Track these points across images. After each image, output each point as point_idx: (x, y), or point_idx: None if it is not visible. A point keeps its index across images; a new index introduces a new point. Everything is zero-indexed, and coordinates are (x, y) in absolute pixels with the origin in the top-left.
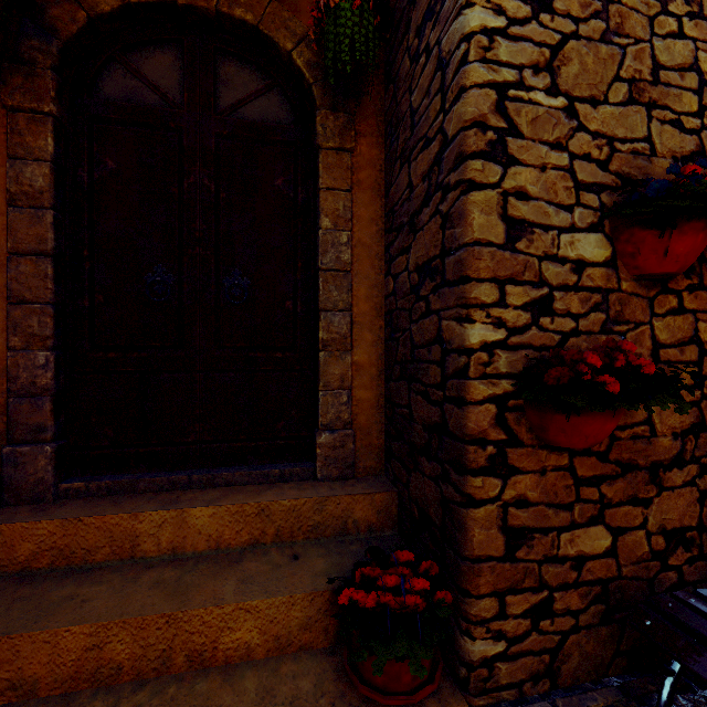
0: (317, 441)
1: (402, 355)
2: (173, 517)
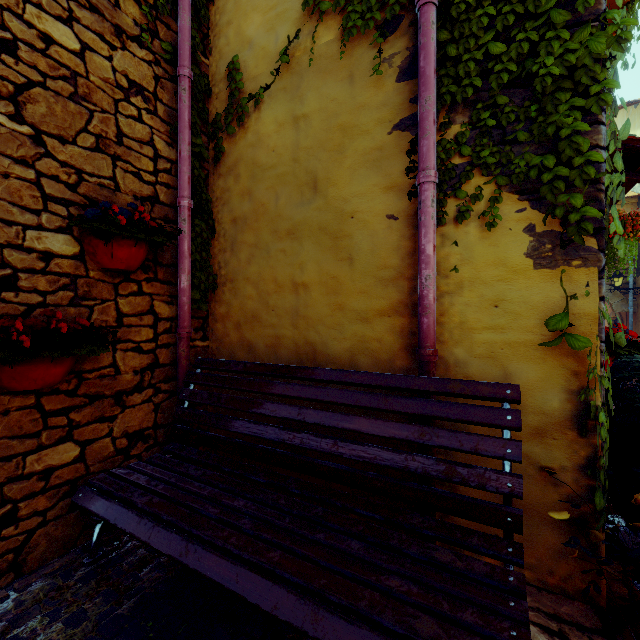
0: None
1: None
2: None
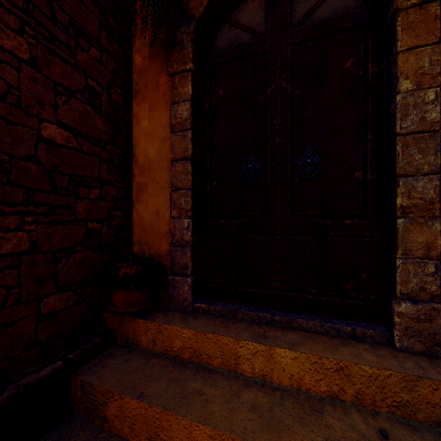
0: (395, 309)
1: None
2: (263, 350)
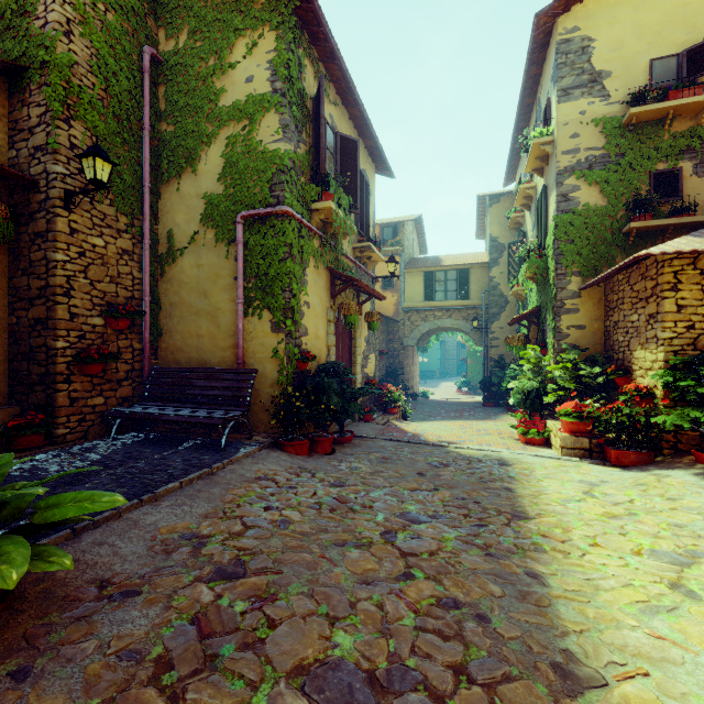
0: None
1: (24, 350)
2: None
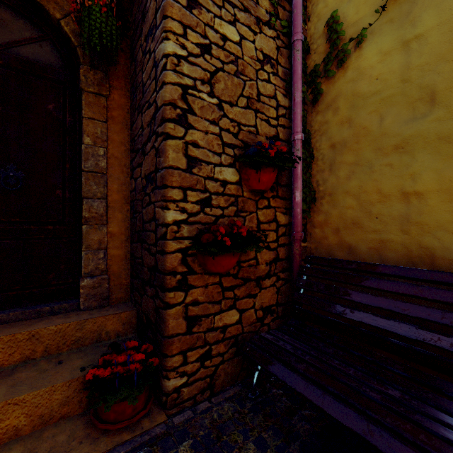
0: (81, 284)
1: (139, 227)
2: None
